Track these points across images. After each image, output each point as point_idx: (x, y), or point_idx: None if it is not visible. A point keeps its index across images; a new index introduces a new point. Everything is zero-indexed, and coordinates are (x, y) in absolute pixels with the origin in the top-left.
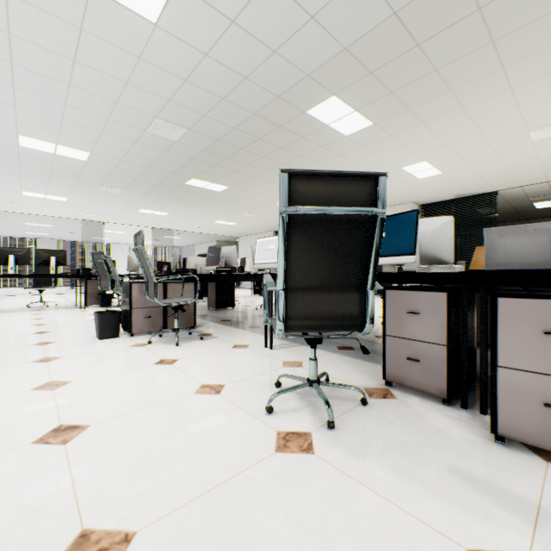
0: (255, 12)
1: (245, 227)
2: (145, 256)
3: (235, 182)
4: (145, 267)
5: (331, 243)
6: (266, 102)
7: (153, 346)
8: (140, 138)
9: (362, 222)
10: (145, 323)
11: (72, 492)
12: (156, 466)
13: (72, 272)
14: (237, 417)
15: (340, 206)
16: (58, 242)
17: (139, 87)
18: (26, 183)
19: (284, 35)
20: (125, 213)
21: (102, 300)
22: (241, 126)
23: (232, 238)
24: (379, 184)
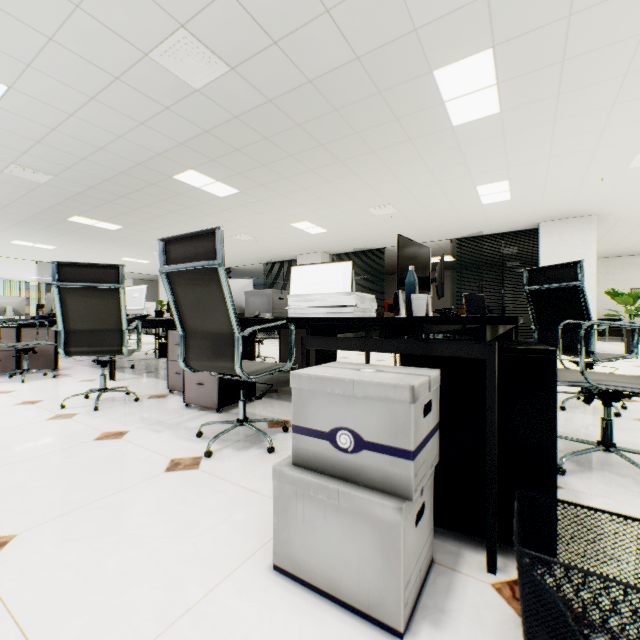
0: (90, 113)
1: None
2: None
3: (129, 222)
4: None
5: (94, 302)
6: (130, 166)
7: None
8: None
9: (112, 291)
10: None
11: None
12: None
13: None
14: (36, 411)
15: (96, 282)
16: None
17: None
18: None
19: (124, 129)
20: None
21: None
22: (113, 179)
23: (152, 277)
24: (120, 271)
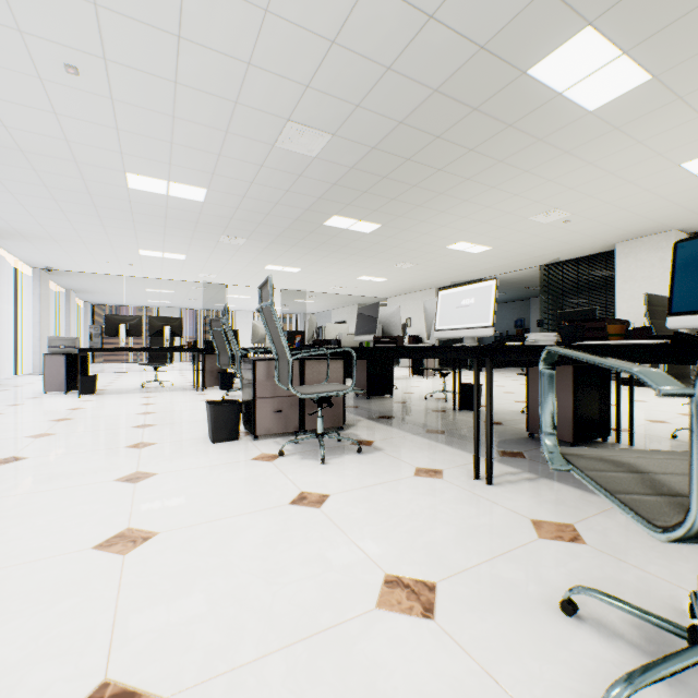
0: None
1: (398, 284)
2: (274, 318)
3: (391, 216)
4: (273, 336)
5: None
6: (458, 64)
7: (286, 461)
8: (267, 158)
9: None
10: (273, 420)
11: None
12: None
13: (189, 345)
14: None
15: None
16: (180, 311)
17: (265, 69)
18: (141, 239)
19: None
20: (249, 272)
21: (222, 381)
22: (411, 117)
23: (377, 300)
24: None
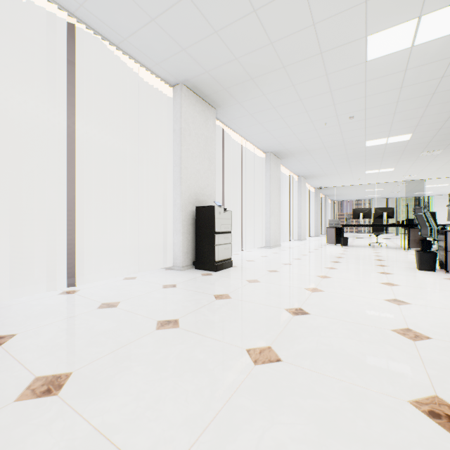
0: None
1: None
2: None
3: None
4: None
5: None
6: None
7: None
8: None
9: None
10: None
11: (402, 318)
12: (449, 328)
13: (397, 223)
14: None
15: None
16: (385, 200)
17: None
18: (367, 166)
19: None
20: (445, 168)
21: (422, 245)
22: None
23: None
24: None
